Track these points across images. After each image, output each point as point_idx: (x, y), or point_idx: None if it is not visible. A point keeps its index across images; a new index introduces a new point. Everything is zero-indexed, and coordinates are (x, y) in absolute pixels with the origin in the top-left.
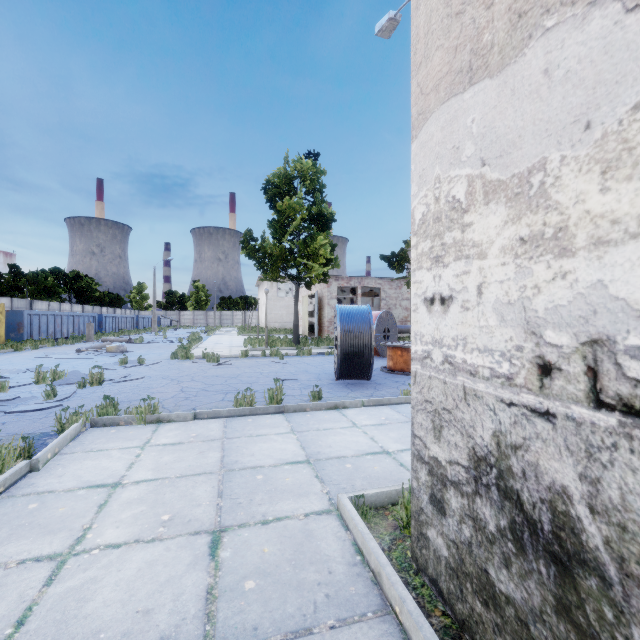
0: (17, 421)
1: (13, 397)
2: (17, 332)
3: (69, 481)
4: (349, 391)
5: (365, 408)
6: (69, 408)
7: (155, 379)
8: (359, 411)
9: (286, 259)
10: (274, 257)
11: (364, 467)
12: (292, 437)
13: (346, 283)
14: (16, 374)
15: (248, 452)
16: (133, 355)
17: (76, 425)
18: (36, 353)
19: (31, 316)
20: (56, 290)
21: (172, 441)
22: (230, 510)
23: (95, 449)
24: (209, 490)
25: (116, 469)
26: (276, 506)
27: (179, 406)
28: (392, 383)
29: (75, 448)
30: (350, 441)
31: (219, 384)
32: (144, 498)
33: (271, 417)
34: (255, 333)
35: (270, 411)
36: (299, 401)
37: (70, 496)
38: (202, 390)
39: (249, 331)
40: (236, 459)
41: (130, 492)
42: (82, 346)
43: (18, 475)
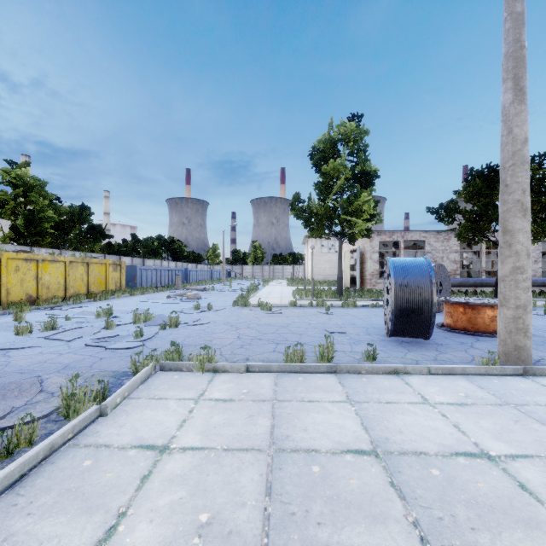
0: (110, 357)
1: (115, 334)
2: (133, 282)
3: (126, 434)
4: (406, 351)
5: (432, 376)
6: (149, 348)
7: (218, 324)
8: (426, 380)
9: (330, 217)
10: (319, 216)
11: (460, 480)
12: (349, 409)
13: (388, 237)
14: (124, 314)
15: (300, 424)
16: (205, 301)
17: (146, 368)
18: (142, 298)
19: (141, 270)
20: (159, 251)
21: (224, 396)
22: (280, 525)
23: (157, 396)
24: (256, 479)
25: (168, 426)
26: (342, 534)
27: (234, 354)
28: (456, 344)
29: (142, 393)
30: (426, 426)
31: (271, 333)
32: (186, 476)
33: (323, 377)
34: (302, 284)
35: (321, 370)
36: (351, 359)
37: (121, 456)
38: (256, 338)
39: (296, 282)
40: (287, 433)
41: (174, 463)
42: (172, 293)
43: (88, 420)
